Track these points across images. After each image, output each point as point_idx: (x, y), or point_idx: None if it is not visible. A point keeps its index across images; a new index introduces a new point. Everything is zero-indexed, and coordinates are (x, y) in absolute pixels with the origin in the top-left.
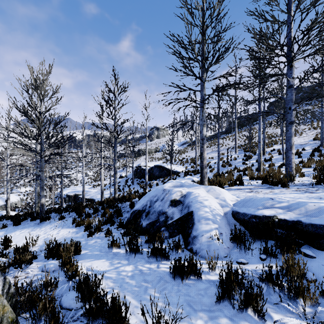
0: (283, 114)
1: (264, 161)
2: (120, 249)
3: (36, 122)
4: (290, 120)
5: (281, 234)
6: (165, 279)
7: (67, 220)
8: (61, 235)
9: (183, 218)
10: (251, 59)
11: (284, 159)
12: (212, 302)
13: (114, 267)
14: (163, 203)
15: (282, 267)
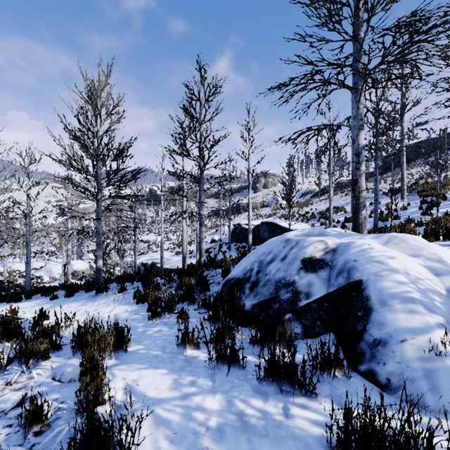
0: None
1: None
2: (200, 350)
3: (89, 147)
4: None
5: None
6: None
7: (127, 293)
8: (113, 314)
9: (334, 296)
10: None
11: None
12: None
13: (181, 392)
14: (287, 265)
15: None
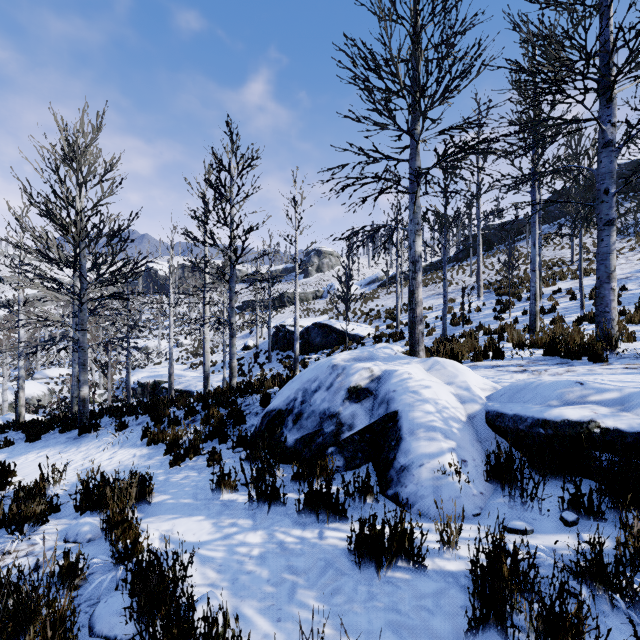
0: (592, 205)
1: (542, 313)
2: (238, 493)
3: (70, 230)
4: (607, 218)
5: (611, 463)
6: (338, 567)
7: (131, 432)
8: (116, 461)
9: (375, 427)
10: (520, 91)
11: (583, 308)
12: (456, 631)
13: (222, 533)
14: (332, 395)
15: (635, 545)
